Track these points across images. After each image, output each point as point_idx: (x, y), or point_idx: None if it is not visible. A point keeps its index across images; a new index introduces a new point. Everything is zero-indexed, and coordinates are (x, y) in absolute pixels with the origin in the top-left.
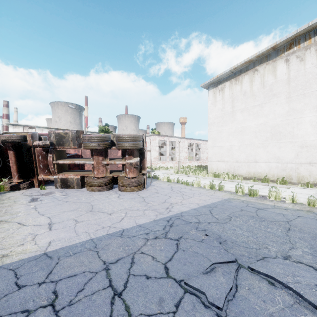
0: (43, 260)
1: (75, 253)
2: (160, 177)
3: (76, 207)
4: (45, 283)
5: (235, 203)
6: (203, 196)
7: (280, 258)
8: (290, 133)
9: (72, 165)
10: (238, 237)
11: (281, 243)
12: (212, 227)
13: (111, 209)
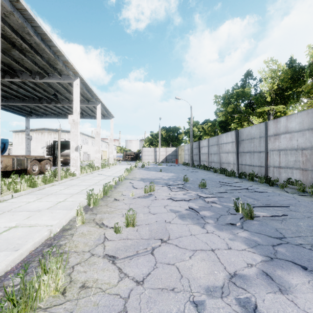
0: None
1: None
2: None
3: None
4: None
5: None
6: None
7: None
8: (36, 150)
9: None
10: None
11: None
12: None
13: None
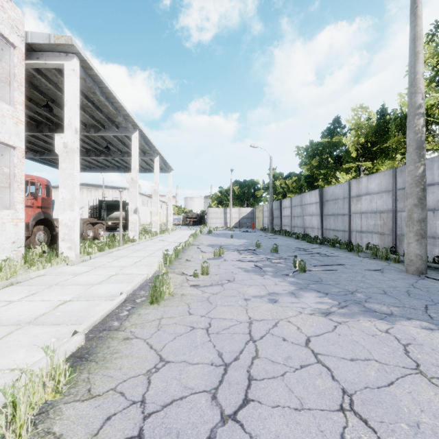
0: None
1: None
2: None
3: None
4: None
5: None
6: None
7: None
8: None
9: None
10: None
11: None
12: None
13: None
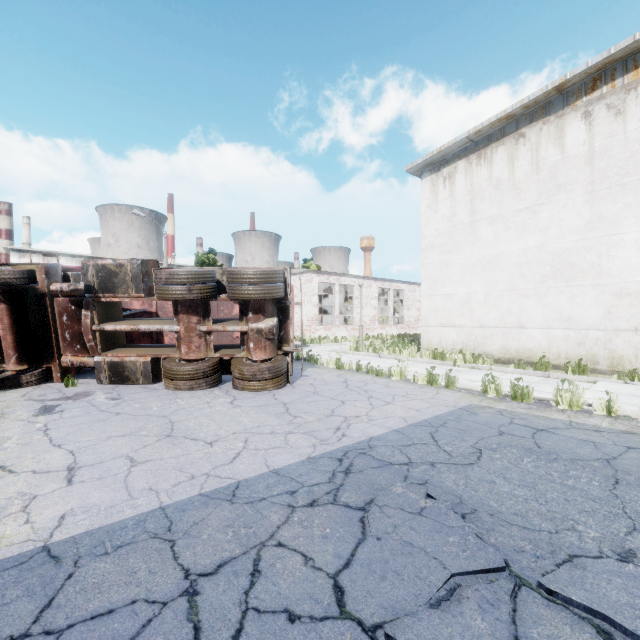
0: (36, 568)
1: (117, 546)
2: (322, 359)
3: (136, 426)
4: (28, 638)
5: (485, 416)
6: (415, 400)
7: (611, 558)
8: (595, 267)
9: (137, 334)
10: (505, 503)
11: (606, 517)
12: (440, 476)
13: (214, 431)
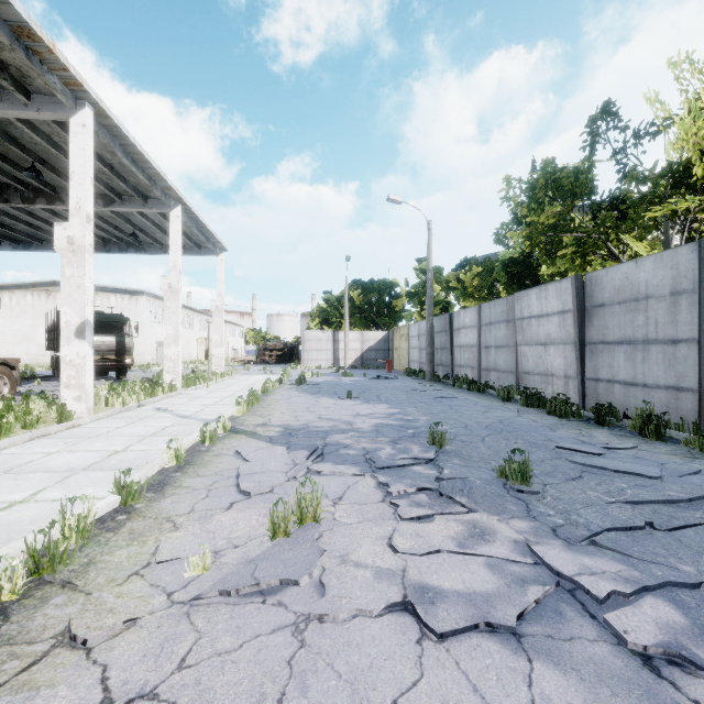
0: None
1: None
2: None
3: None
4: None
5: None
6: None
7: None
8: (35, 338)
9: None
10: None
11: None
12: None
13: None
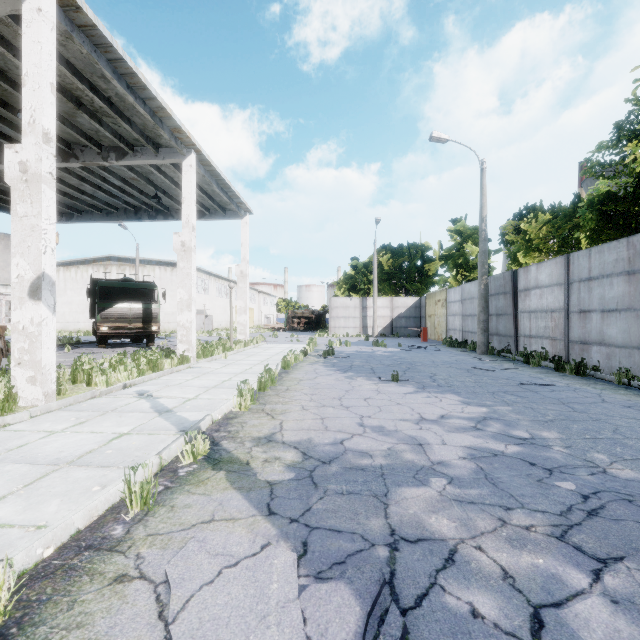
0: None
1: None
2: None
3: None
4: None
5: None
6: None
7: None
8: None
9: None
10: None
11: None
12: None
13: None
